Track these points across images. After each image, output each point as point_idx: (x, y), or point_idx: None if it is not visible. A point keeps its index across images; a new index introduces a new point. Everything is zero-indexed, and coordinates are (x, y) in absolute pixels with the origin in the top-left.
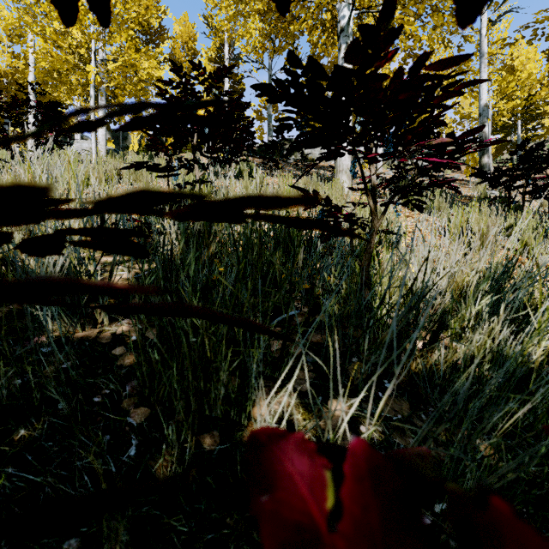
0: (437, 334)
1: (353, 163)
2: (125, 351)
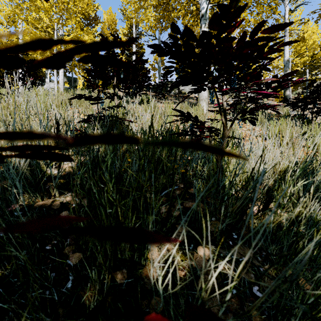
0: (268, 204)
1: (212, 94)
2: (68, 214)
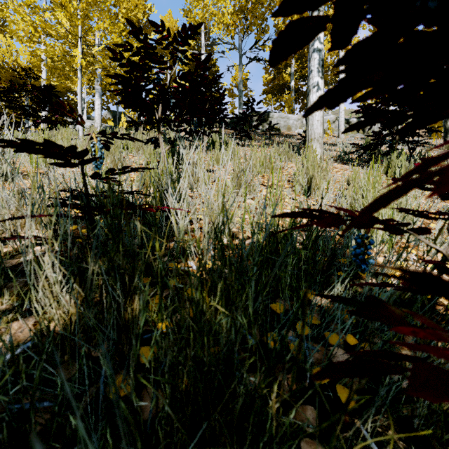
0: None
1: None
2: None
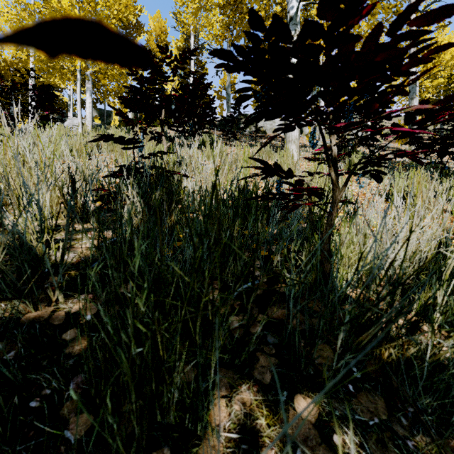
0: (416, 322)
1: (312, 134)
2: (77, 334)
